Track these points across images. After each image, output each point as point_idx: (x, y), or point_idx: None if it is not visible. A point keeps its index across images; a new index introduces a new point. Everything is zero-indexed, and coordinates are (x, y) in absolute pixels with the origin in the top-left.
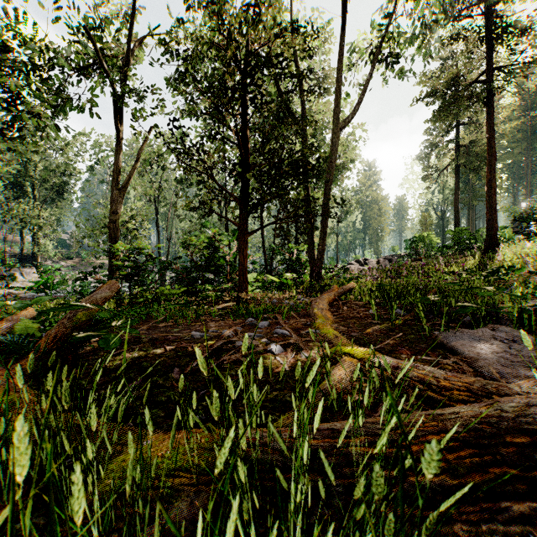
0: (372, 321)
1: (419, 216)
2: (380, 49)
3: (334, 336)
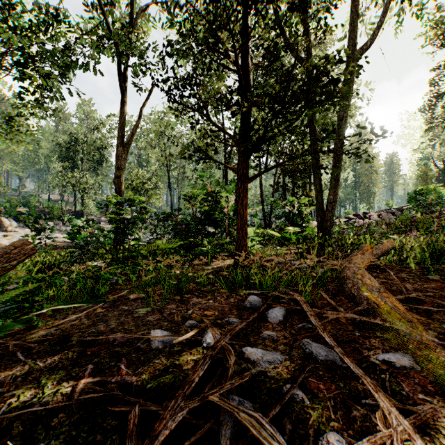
0: None
1: (415, 170)
2: None
3: None
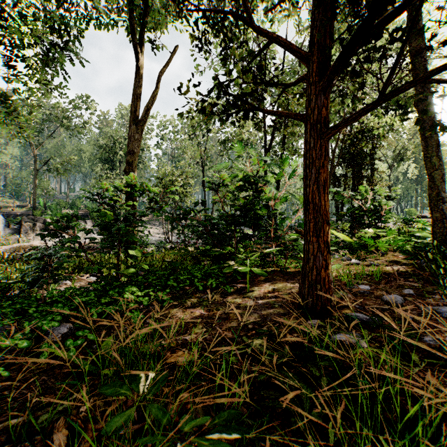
0: None
1: None
2: None
3: None
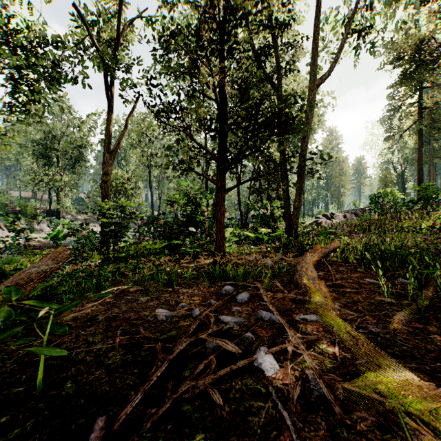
0: (383, 299)
1: (379, 173)
2: (356, 6)
3: (346, 332)
